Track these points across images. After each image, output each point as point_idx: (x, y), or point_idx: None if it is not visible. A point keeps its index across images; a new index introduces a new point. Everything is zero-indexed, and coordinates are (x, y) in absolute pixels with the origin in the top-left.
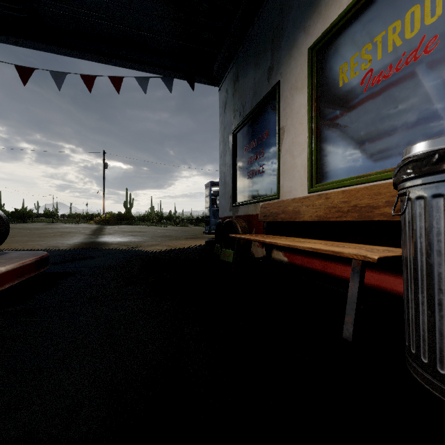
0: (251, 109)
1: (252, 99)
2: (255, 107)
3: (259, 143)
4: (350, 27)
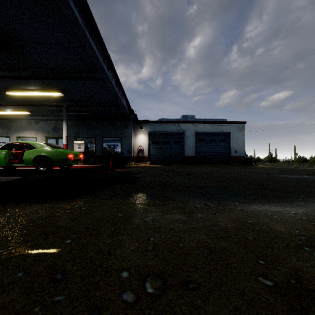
0: (0, 136)
1: (0, 134)
2: (2, 137)
3: (2, 143)
4: (23, 138)
